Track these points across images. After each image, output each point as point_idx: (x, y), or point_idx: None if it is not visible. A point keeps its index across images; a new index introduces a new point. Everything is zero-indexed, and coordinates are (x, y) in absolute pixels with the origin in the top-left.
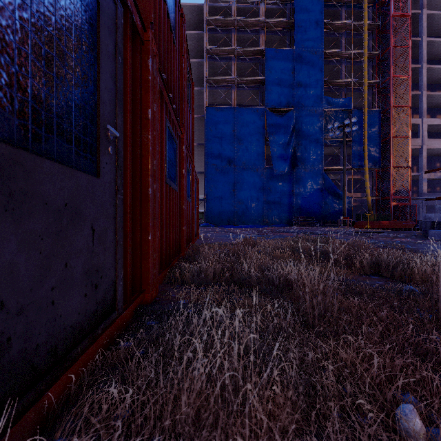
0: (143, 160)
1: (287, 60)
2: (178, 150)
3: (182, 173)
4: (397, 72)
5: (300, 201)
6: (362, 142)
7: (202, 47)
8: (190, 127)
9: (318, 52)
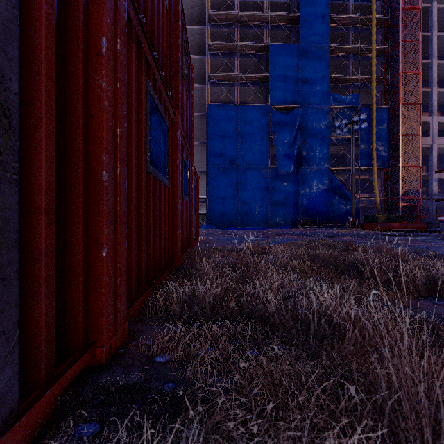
0: (93, 124)
1: (292, 55)
2: (169, 134)
3: (176, 165)
4: (407, 67)
5: (305, 202)
6: (370, 140)
7: (204, 43)
8: (188, 115)
9: (324, 47)
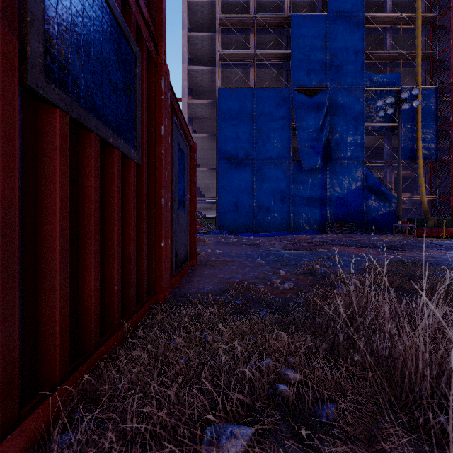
0: None
1: (319, 28)
2: None
3: None
4: None
5: (334, 203)
6: (414, 128)
7: (214, 20)
8: None
9: (357, 16)
